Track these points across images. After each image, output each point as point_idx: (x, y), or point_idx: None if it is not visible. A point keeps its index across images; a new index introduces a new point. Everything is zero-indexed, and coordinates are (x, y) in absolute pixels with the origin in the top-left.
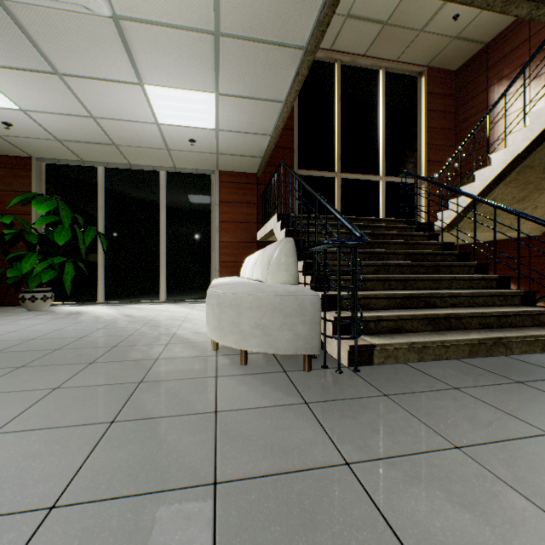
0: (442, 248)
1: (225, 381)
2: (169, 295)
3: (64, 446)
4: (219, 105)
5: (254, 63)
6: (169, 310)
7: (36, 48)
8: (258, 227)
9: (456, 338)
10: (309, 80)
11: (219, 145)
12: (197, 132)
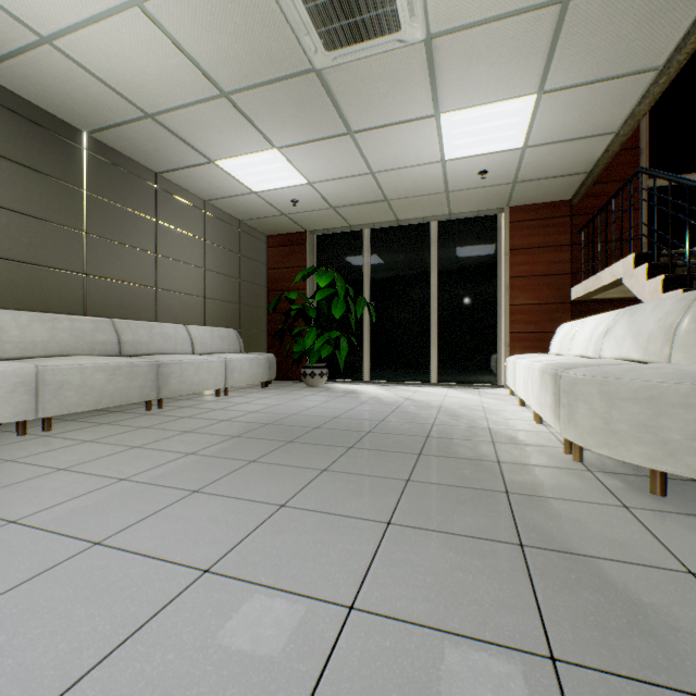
0: None
1: (650, 517)
2: (440, 377)
3: (485, 564)
4: (537, 109)
5: (619, 20)
6: (451, 395)
7: (336, 112)
8: (572, 280)
9: None
10: None
11: (520, 169)
12: (492, 159)
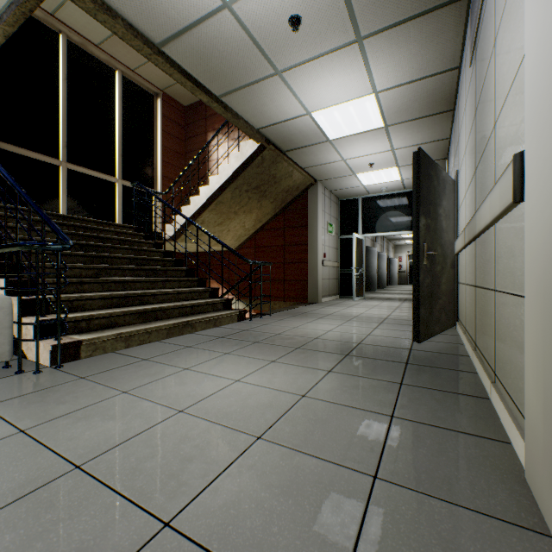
0: (165, 255)
1: None
2: None
3: None
4: None
5: None
6: None
7: None
8: None
9: (157, 325)
10: (19, 34)
11: None
12: None
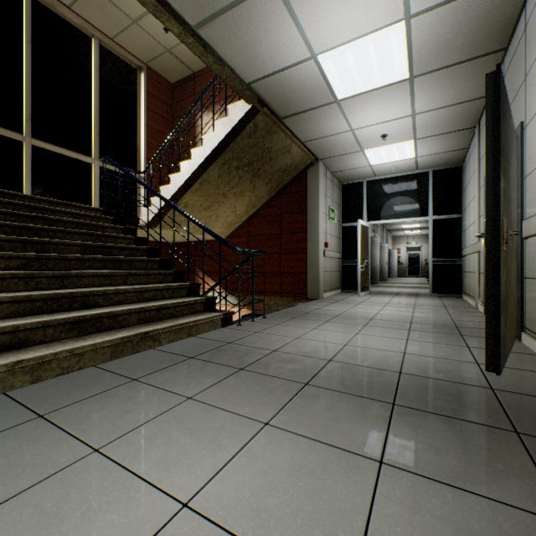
0: (136, 242)
1: None
2: None
3: None
4: None
5: None
6: None
7: None
8: None
9: (94, 342)
10: None
11: None
12: None
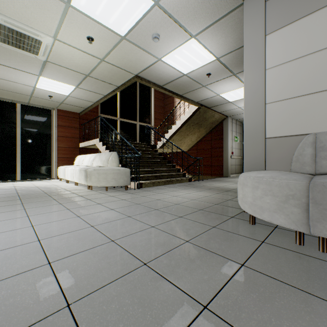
0: (159, 155)
1: (106, 193)
2: (22, 177)
3: (85, 202)
4: (75, 90)
5: (98, 84)
6: (35, 183)
7: None
8: (80, 140)
9: (161, 180)
10: None
11: (65, 100)
12: (56, 94)
